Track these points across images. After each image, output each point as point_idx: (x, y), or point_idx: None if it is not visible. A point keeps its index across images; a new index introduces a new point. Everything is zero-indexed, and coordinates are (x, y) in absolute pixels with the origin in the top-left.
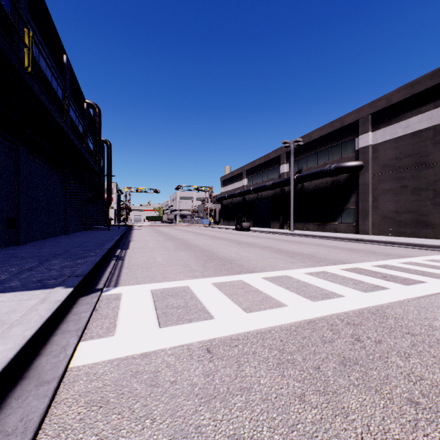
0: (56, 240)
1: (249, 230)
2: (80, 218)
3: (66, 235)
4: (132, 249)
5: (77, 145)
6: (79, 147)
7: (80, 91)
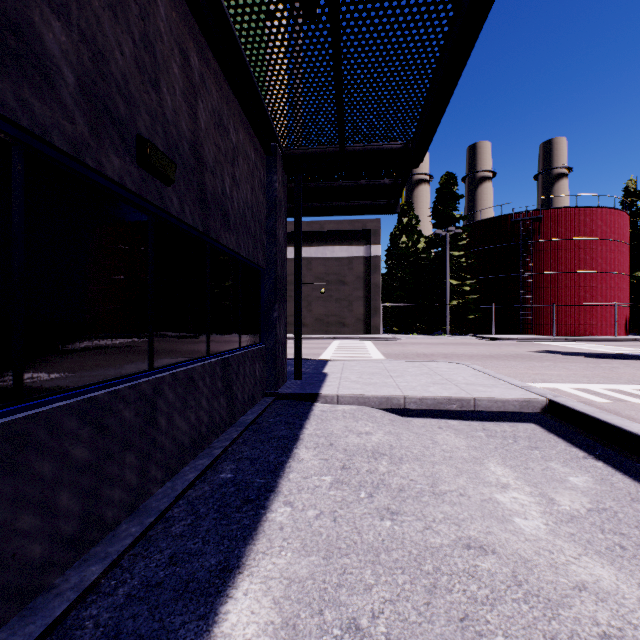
0: None
1: None
2: None
3: None
4: None
5: None
6: None
7: None
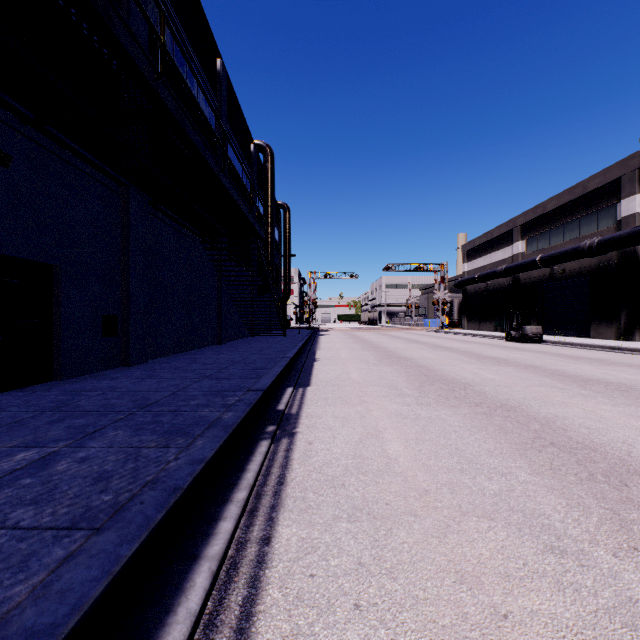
0: (194, 356)
1: (541, 341)
2: (244, 317)
3: (220, 344)
4: (316, 388)
5: (207, 160)
6: (215, 169)
7: (244, 124)
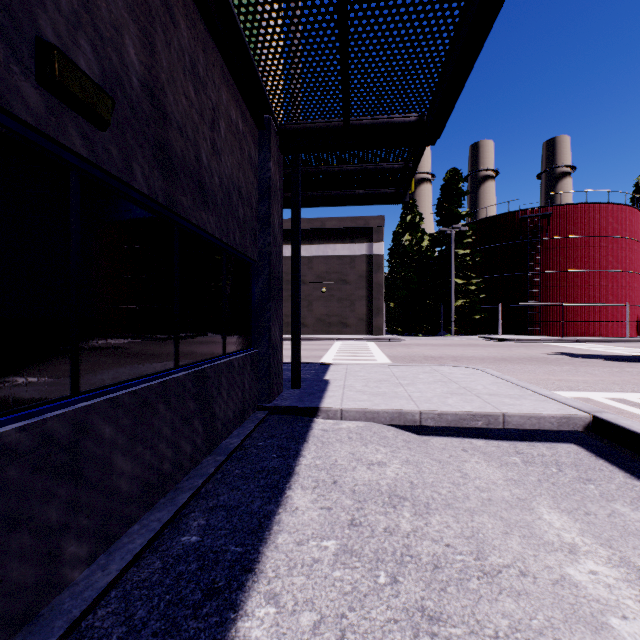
0: None
1: None
2: None
3: None
4: None
5: None
6: None
7: None
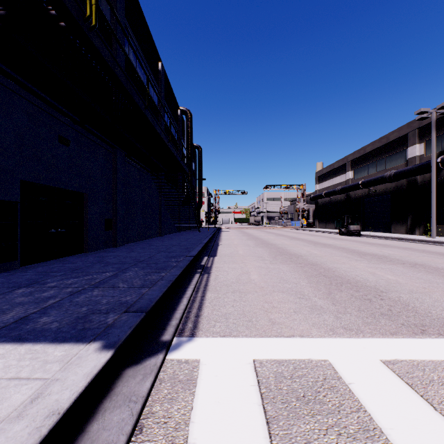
0: (149, 242)
1: (360, 235)
2: (174, 220)
3: (161, 236)
4: (220, 257)
5: (163, 138)
6: (166, 142)
7: (174, 98)
